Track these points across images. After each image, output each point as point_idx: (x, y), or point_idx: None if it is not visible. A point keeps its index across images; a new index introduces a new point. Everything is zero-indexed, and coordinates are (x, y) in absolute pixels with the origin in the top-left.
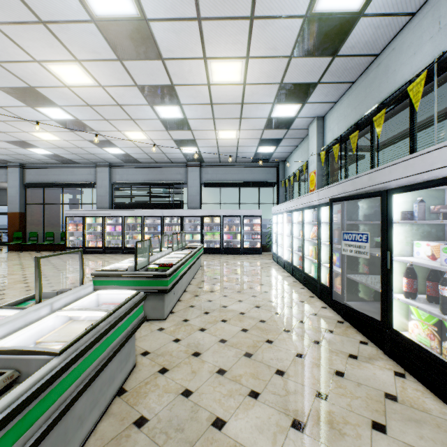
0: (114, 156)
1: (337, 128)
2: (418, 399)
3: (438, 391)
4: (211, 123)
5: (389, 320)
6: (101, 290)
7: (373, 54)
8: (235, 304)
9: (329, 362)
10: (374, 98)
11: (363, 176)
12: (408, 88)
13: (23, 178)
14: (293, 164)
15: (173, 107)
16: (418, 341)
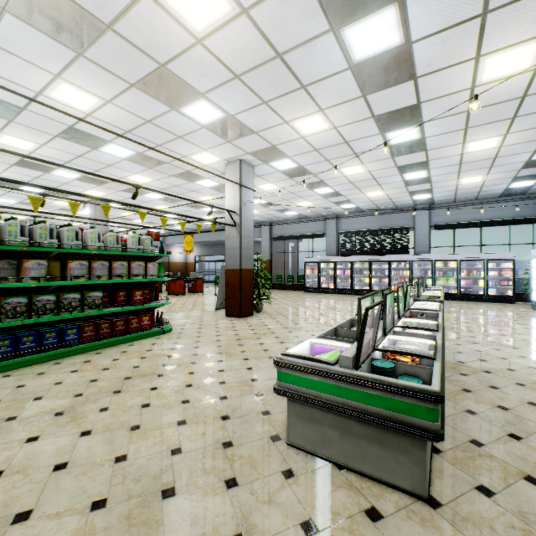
0: (344, 210)
1: None
2: None
3: None
4: (454, 175)
5: None
6: (417, 301)
7: None
8: (494, 331)
9: None
10: None
11: None
12: None
13: (270, 233)
14: None
15: (420, 172)
16: None
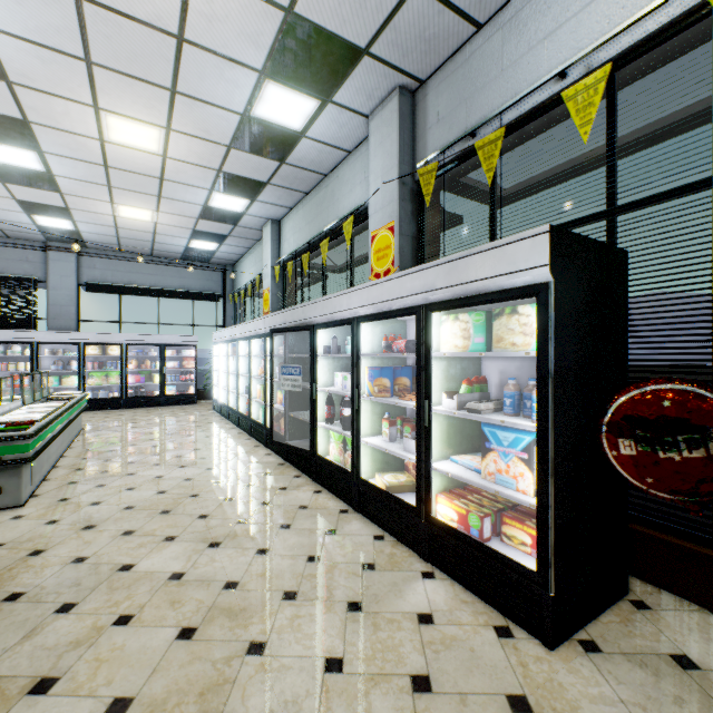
0: None
1: (294, 241)
2: (324, 503)
3: (340, 493)
4: (104, 191)
5: (315, 448)
6: None
7: (322, 173)
8: (150, 469)
9: (258, 497)
10: (324, 219)
11: (299, 308)
12: (343, 225)
13: None
14: (246, 272)
15: (24, 150)
16: (334, 461)
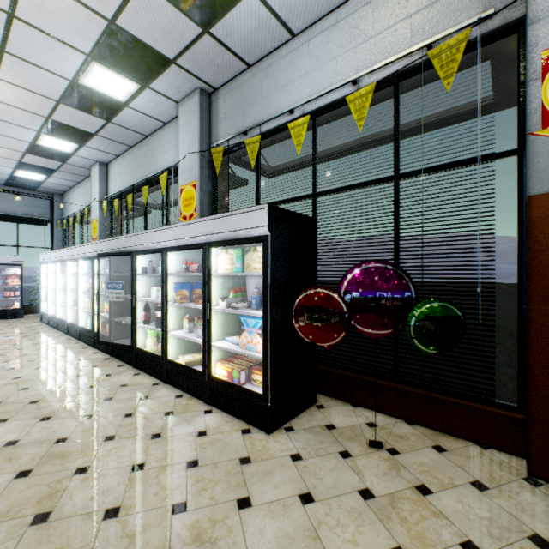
0: None
1: (120, 182)
2: (141, 381)
3: (154, 373)
4: None
5: (135, 343)
6: None
7: (144, 134)
8: None
9: (86, 383)
10: (145, 169)
11: (122, 238)
12: (160, 177)
13: None
14: (75, 202)
15: None
16: (150, 351)
